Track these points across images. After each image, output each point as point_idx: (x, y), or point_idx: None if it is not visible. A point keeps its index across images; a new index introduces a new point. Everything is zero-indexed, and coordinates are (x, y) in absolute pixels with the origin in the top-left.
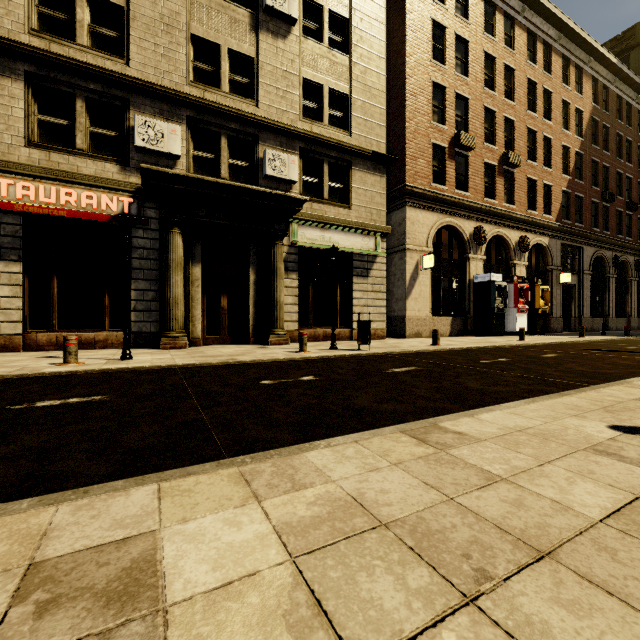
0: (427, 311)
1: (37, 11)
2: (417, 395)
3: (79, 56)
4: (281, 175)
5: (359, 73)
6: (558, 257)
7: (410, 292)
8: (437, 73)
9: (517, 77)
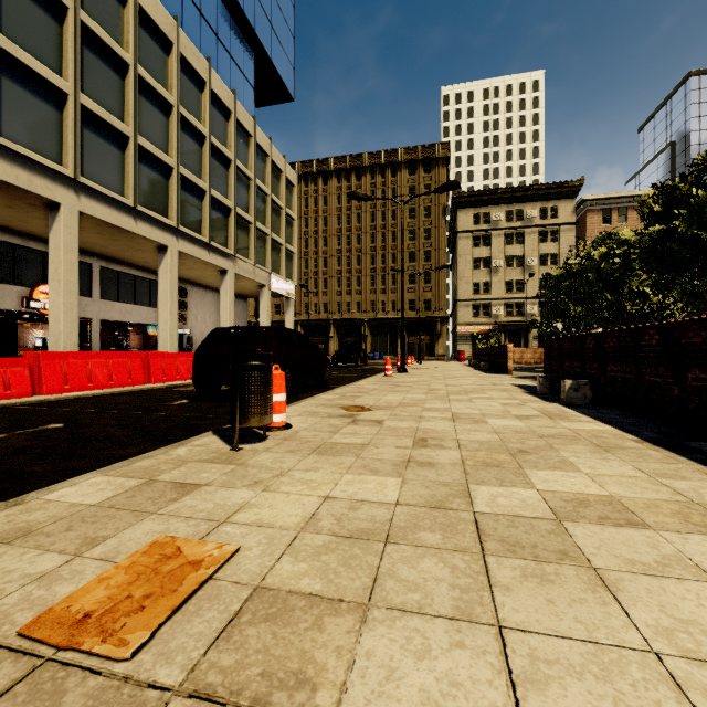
0: None
1: (473, 289)
2: None
3: (481, 296)
4: (531, 312)
5: None
6: None
7: None
8: None
9: None
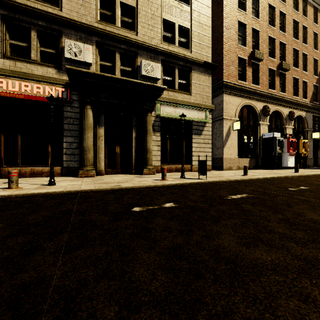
0: (235, 155)
1: None
2: (277, 232)
3: (33, 5)
4: (150, 75)
5: (196, 16)
6: (311, 123)
7: (225, 143)
8: (241, 16)
9: (287, 19)
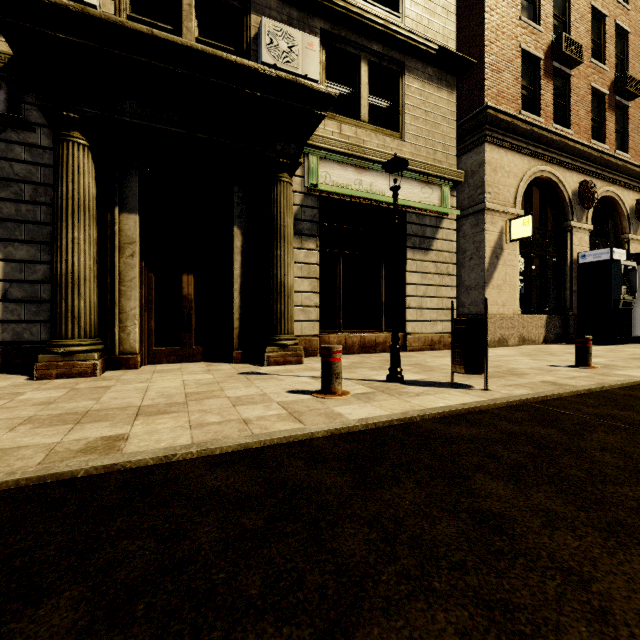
0: (515, 306)
1: None
2: None
3: None
4: (289, 66)
5: None
6: None
7: (491, 276)
8: None
9: None
